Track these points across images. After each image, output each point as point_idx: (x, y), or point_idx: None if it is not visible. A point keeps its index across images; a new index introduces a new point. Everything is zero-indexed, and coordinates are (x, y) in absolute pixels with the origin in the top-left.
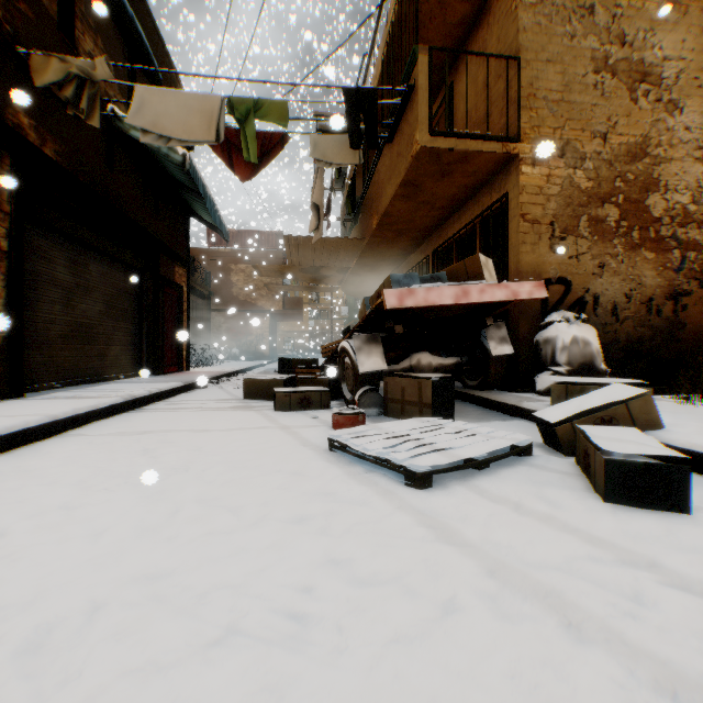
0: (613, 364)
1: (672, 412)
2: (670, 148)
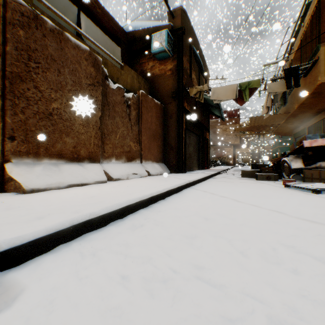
0: None
1: None
2: None
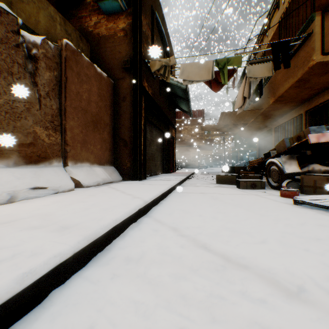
0: None
1: None
2: None
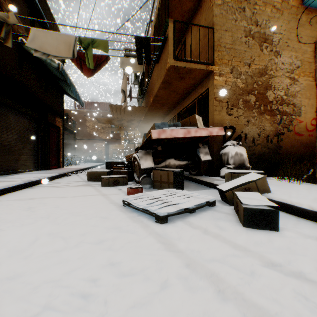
0: (253, 164)
1: (275, 185)
2: (276, 71)
